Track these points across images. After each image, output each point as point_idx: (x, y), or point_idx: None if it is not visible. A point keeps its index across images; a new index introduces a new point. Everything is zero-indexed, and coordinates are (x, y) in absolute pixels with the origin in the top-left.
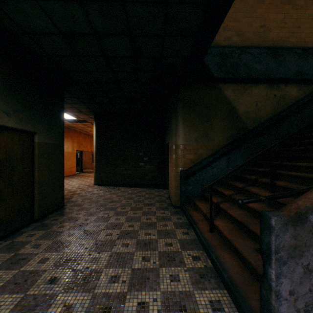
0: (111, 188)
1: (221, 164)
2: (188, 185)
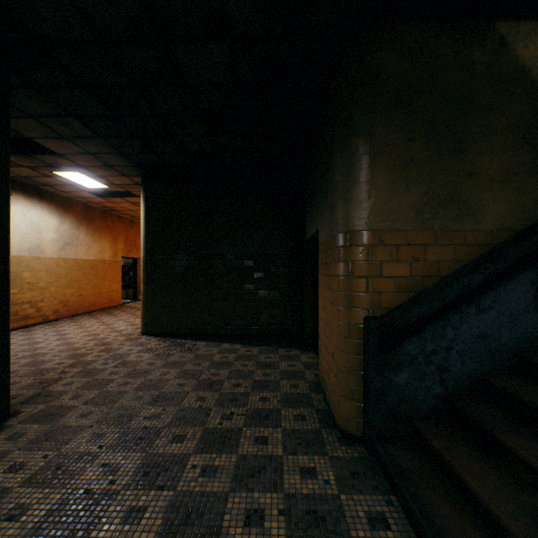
0: (175, 345)
1: (512, 297)
2: (393, 370)
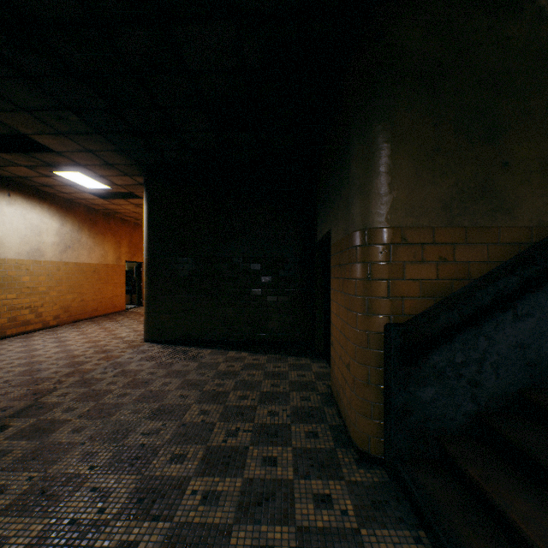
0: (178, 353)
1: None
2: (418, 384)
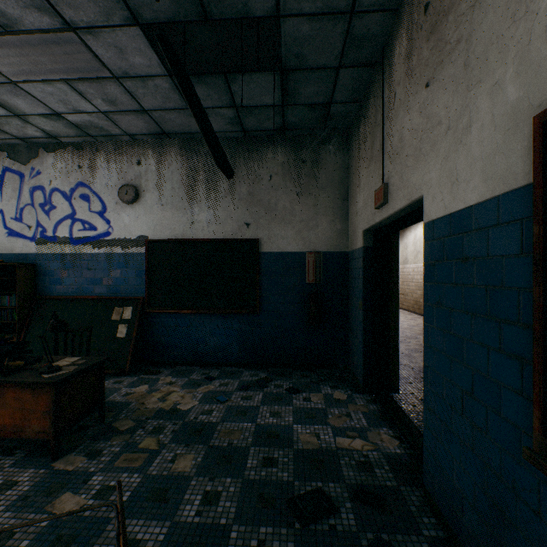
0: None
1: None
2: None
